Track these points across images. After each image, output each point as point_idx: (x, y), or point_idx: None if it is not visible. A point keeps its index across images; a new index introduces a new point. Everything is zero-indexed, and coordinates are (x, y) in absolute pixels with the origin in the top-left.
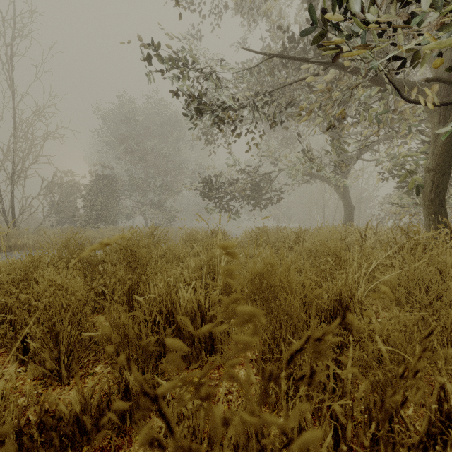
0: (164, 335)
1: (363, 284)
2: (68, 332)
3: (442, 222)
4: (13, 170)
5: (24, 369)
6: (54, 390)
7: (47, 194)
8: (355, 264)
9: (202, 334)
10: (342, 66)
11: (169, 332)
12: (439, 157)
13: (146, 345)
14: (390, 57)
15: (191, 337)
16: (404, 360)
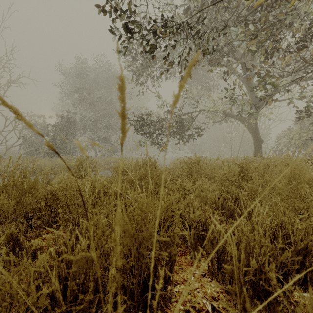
0: None
1: None
2: None
3: None
4: None
5: None
6: None
7: (10, 130)
8: None
9: None
10: None
11: None
12: None
13: None
14: None
15: None
16: None
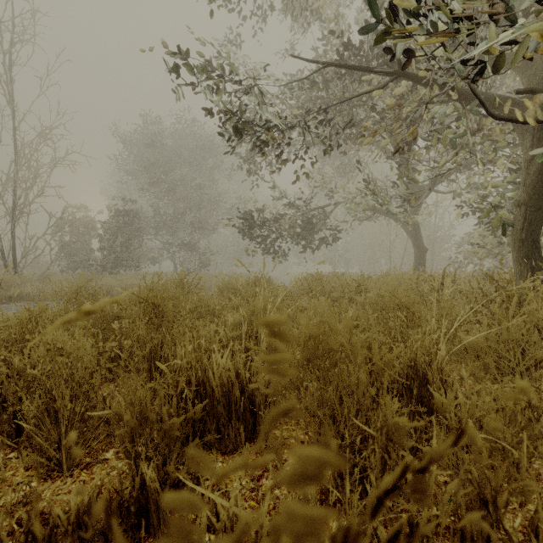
0: (192, 413)
1: (444, 347)
2: (71, 408)
3: (536, 268)
4: (14, 204)
5: (16, 455)
6: (53, 483)
7: (55, 233)
8: (434, 321)
9: (241, 410)
10: (413, 77)
11: (200, 410)
12: (533, 188)
13: (169, 428)
14: (476, 63)
15: (228, 415)
16: (503, 450)
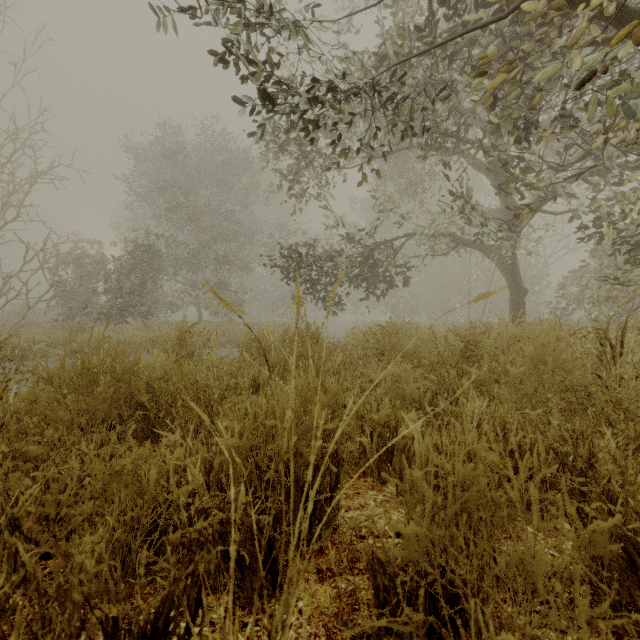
0: None
1: None
2: None
3: None
4: None
5: None
6: None
7: (35, 270)
8: None
9: None
10: None
11: None
12: None
13: None
14: None
15: None
16: None
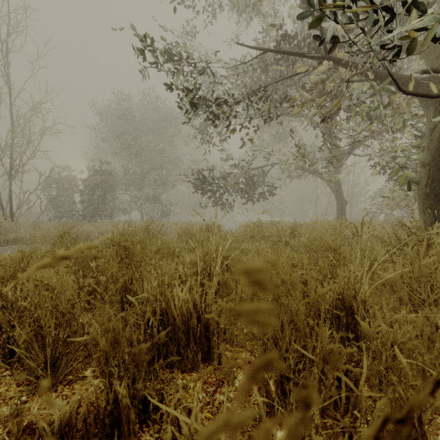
0: (157, 339)
1: (366, 283)
2: (56, 334)
3: (438, 217)
4: (10, 165)
5: (10, 373)
6: (40, 397)
7: (45, 189)
8: (358, 261)
9: (198, 335)
10: (337, 61)
11: (163, 336)
12: (435, 151)
13: (137, 352)
14: (391, 48)
15: (187, 339)
16: (423, 372)
